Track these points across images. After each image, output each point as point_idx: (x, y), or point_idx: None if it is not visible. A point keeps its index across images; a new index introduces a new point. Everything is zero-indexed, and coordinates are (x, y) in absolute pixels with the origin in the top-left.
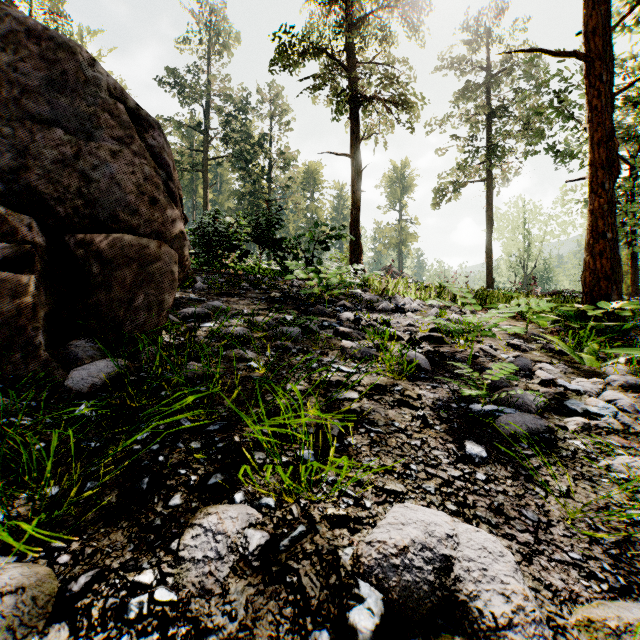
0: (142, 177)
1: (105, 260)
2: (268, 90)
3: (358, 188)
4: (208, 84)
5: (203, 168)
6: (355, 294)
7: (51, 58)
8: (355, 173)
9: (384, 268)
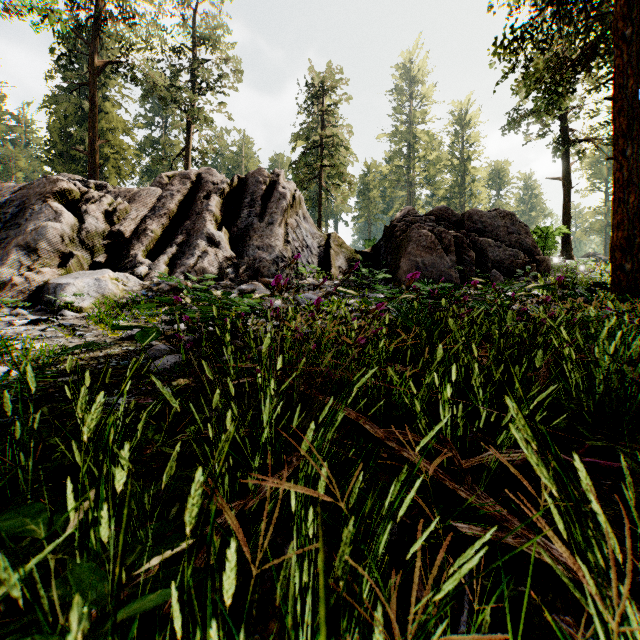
0: (531, 242)
1: (539, 261)
2: (462, 115)
3: (568, 201)
4: (413, 126)
5: (410, 192)
6: (583, 270)
7: (510, 218)
8: (566, 190)
9: (586, 255)
